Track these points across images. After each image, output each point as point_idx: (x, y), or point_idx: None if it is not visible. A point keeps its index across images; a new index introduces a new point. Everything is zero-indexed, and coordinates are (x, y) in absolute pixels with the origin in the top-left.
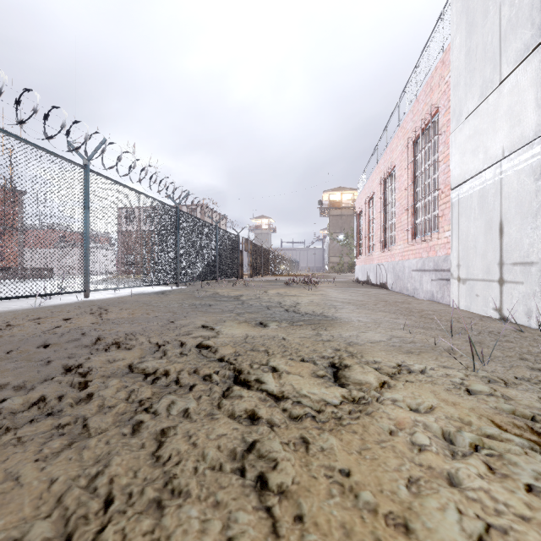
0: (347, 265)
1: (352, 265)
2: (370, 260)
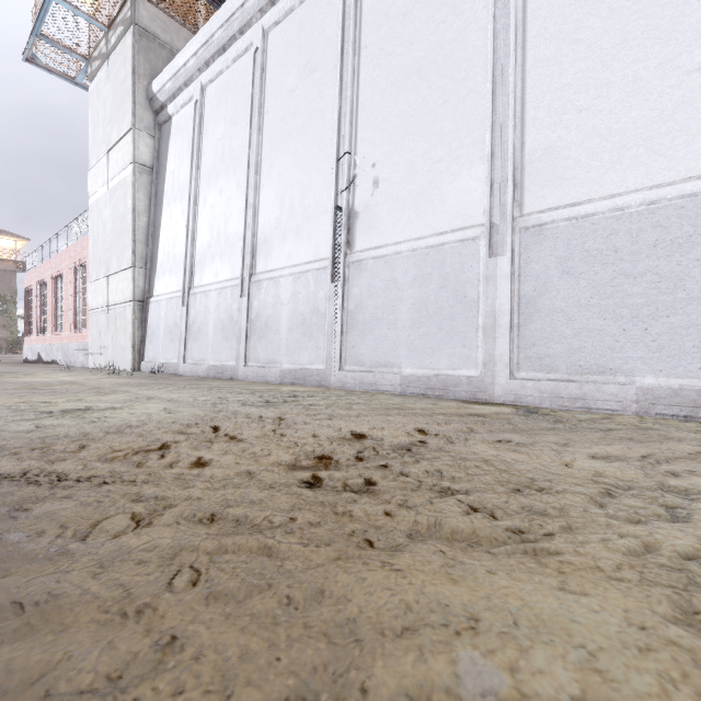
0: (5, 342)
1: (14, 342)
2: (43, 341)
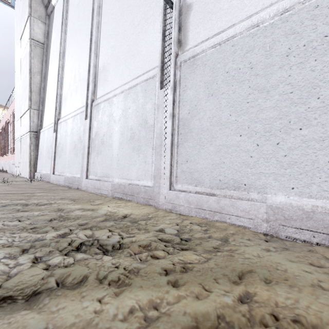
0: None
1: None
2: (4, 159)
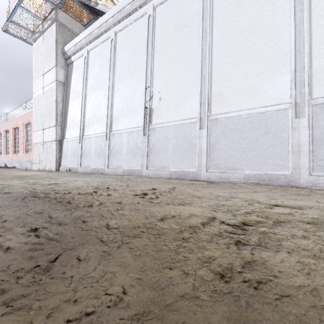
0: None
1: None
2: (7, 157)
